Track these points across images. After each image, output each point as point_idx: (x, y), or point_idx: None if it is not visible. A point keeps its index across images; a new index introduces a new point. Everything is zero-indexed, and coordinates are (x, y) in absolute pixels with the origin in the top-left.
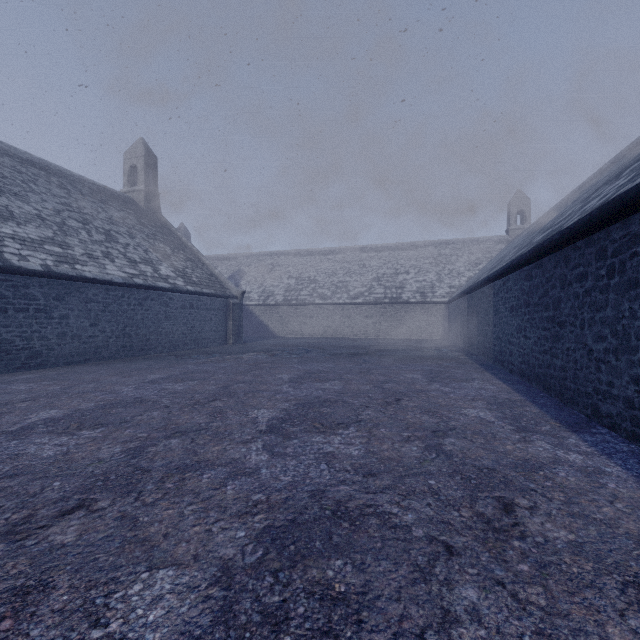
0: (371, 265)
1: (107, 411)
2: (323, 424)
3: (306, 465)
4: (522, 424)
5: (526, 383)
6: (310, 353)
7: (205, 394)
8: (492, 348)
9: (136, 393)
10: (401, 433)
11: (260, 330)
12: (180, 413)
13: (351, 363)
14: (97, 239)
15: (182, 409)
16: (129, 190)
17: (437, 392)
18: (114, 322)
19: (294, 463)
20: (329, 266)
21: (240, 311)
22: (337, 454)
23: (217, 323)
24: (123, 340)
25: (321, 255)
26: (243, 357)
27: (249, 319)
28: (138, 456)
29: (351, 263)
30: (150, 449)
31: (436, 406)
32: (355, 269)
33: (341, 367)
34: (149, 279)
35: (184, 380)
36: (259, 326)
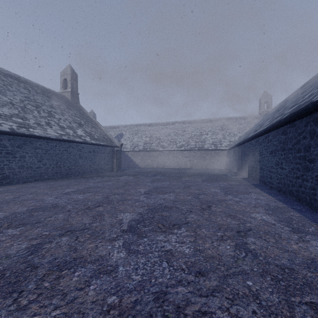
0: (188, 130)
1: (31, 214)
2: (164, 225)
3: (152, 263)
4: (294, 226)
5: (282, 195)
6: (156, 176)
7: (94, 202)
8: (257, 174)
9: (54, 201)
10: (216, 233)
11: (131, 164)
12: (75, 215)
13: (179, 182)
14: (43, 115)
15: (77, 212)
16: (63, 91)
17: (232, 201)
18: (51, 159)
19: (143, 261)
20: (166, 131)
21: (120, 154)
22: (174, 252)
23: (108, 160)
24: (56, 169)
25: (162, 125)
26: (120, 178)
27: (125, 158)
28: (35, 252)
29: (178, 129)
30: (46, 246)
31: (234, 211)
32: (180, 132)
33: (173, 184)
34: (71, 137)
35: (84, 192)
36: (130, 162)
